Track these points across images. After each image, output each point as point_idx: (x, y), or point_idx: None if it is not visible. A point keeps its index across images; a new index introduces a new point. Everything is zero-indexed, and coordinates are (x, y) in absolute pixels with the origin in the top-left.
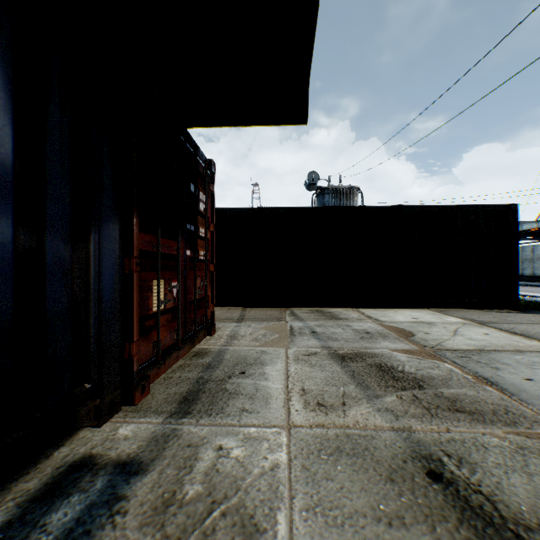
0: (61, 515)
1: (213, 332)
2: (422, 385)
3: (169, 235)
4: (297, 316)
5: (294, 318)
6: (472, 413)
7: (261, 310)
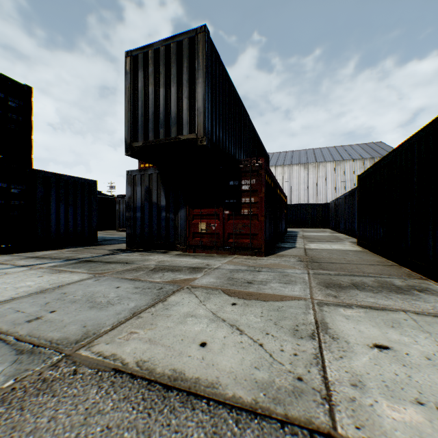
0: (159, 252)
1: (261, 255)
2: (152, 271)
3: (212, 207)
4: (339, 275)
5: (327, 273)
6: (129, 270)
7: (384, 269)
